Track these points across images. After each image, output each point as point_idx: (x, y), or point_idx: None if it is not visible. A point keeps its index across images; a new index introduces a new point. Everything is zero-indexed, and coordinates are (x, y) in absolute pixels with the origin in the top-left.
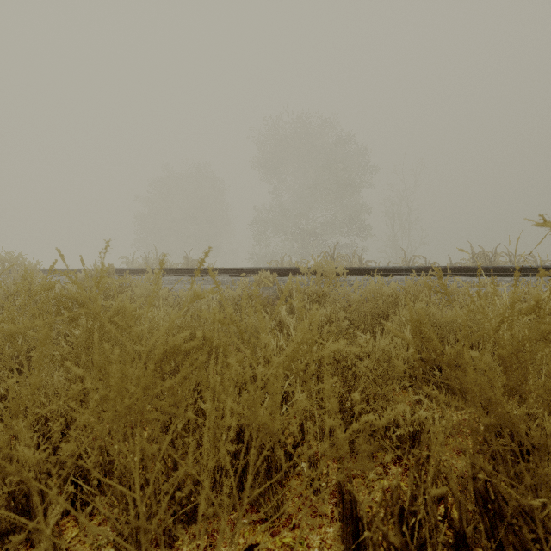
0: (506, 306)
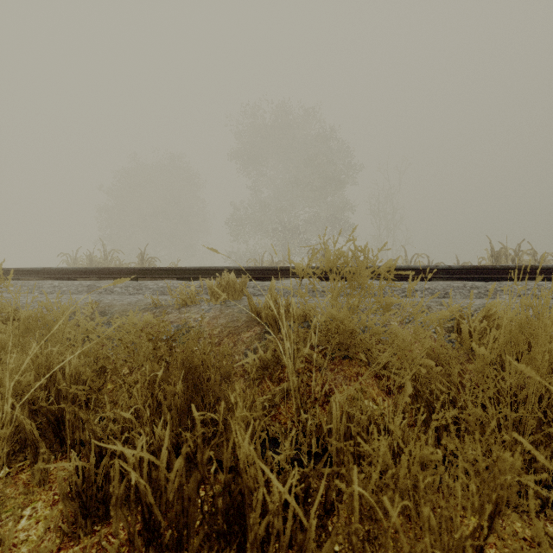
0: None
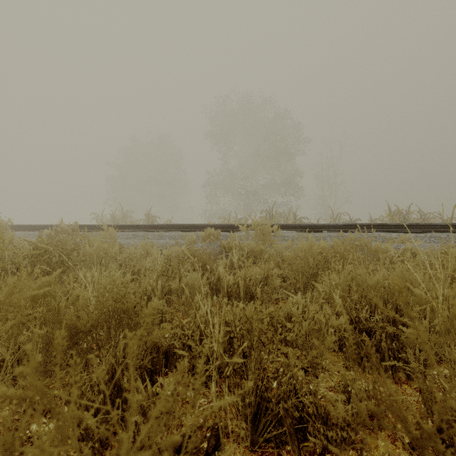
0: (441, 278)
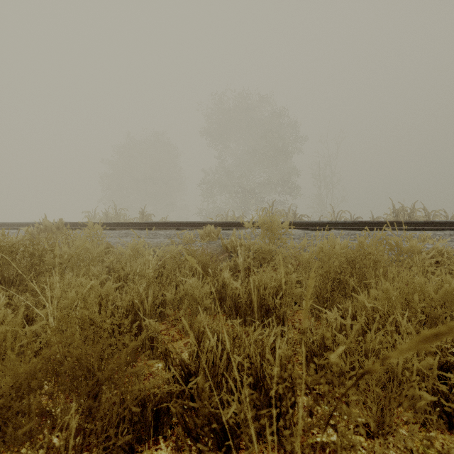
0: None
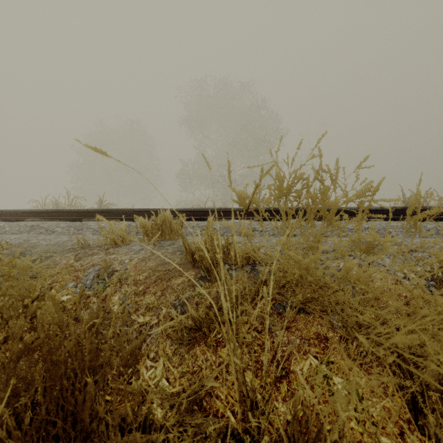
0: None
